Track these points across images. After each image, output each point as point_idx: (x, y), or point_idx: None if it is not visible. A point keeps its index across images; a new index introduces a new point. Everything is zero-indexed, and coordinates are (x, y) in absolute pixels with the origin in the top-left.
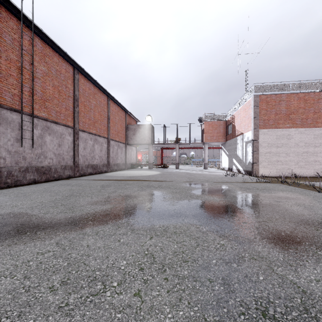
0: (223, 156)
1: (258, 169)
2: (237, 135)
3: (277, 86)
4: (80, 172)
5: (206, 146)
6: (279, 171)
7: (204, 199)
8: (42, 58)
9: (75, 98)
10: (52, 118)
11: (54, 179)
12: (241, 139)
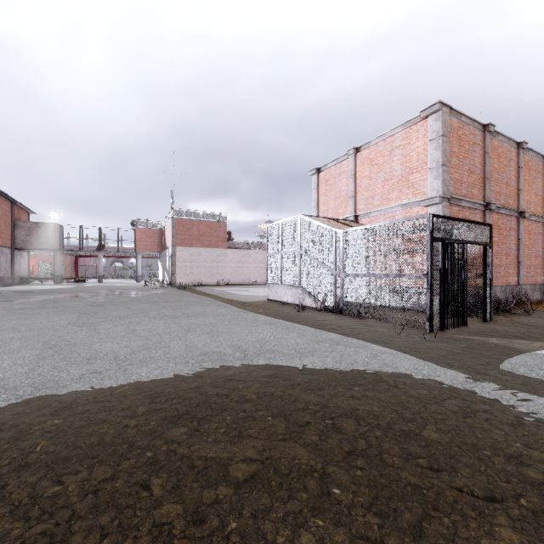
0: (160, 267)
1: (176, 280)
2: (167, 248)
3: (191, 213)
4: None
5: (139, 256)
6: (193, 281)
7: (106, 294)
8: None
9: None
10: None
11: None
12: (168, 253)
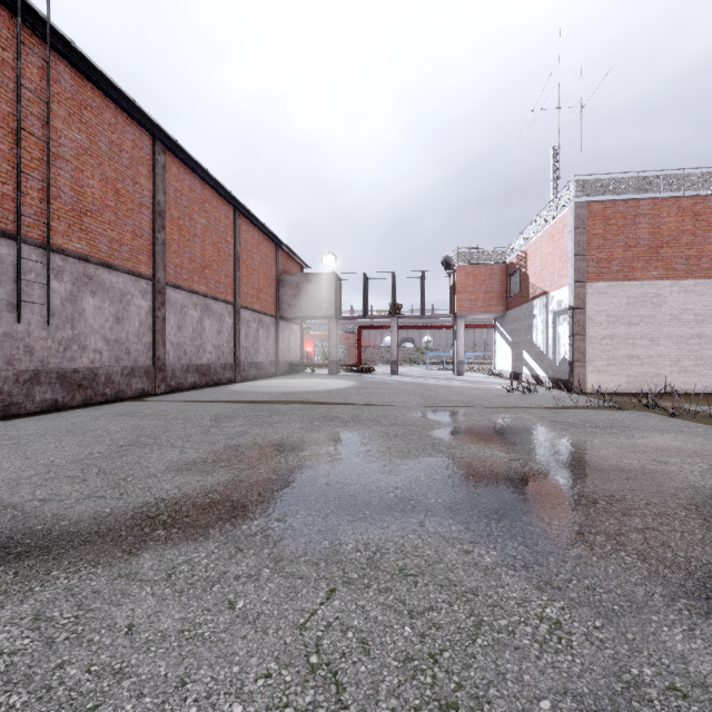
0: (498, 345)
1: (586, 375)
2: (534, 296)
3: (629, 181)
4: (170, 383)
5: (459, 323)
6: (635, 380)
7: (468, 455)
8: (74, 111)
9: (156, 209)
10: (100, 255)
11: (105, 399)
12: (542, 306)
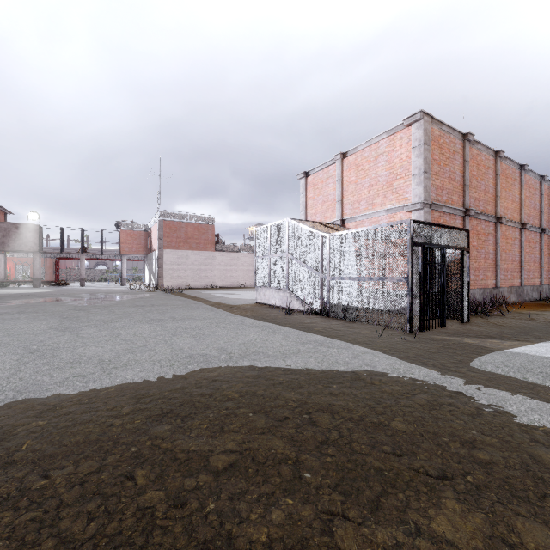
0: (146, 270)
1: (163, 283)
2: (153, 250)
3: (179, 215)
4: None
5: (124, 259)
6: (180, 284)
7: (89, 297)
8: None
9: None
10: None
11: None
12: (154, 255)
